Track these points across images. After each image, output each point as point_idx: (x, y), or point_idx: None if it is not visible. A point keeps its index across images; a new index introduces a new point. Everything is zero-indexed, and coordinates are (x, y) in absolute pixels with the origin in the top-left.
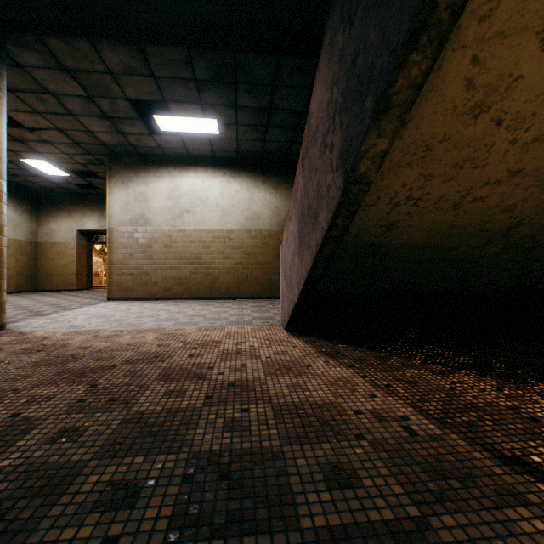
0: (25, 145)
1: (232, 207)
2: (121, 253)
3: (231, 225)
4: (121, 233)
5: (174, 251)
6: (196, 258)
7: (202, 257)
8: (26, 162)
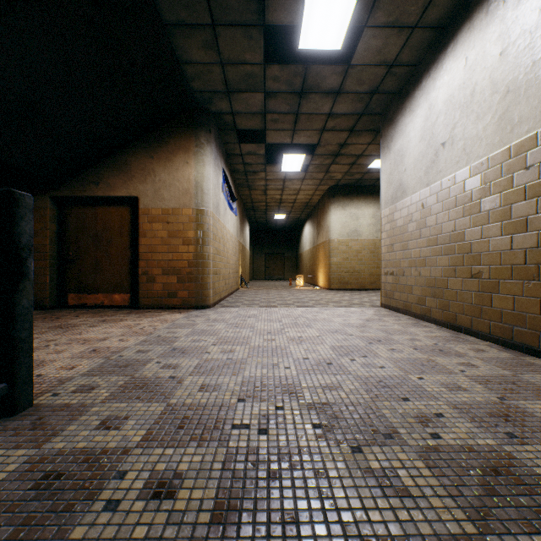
0: (345, 156)
1: (529, 67)
2: (386, 244)
3: (527, 124)
4: (386, 217)
5: (427, 230)
6: (454, 240)
7: (464, 234)
8: (375, 167)
